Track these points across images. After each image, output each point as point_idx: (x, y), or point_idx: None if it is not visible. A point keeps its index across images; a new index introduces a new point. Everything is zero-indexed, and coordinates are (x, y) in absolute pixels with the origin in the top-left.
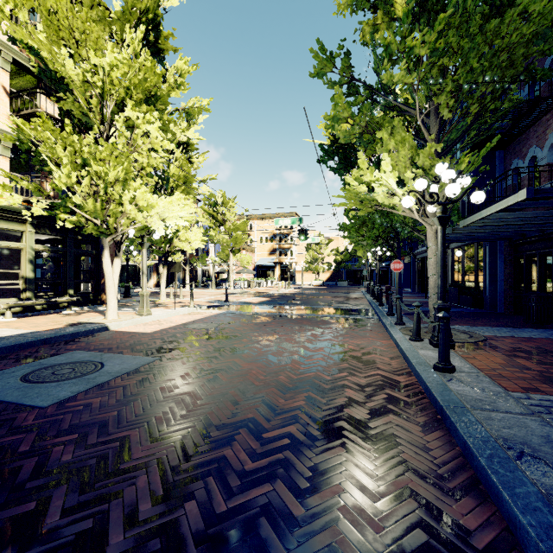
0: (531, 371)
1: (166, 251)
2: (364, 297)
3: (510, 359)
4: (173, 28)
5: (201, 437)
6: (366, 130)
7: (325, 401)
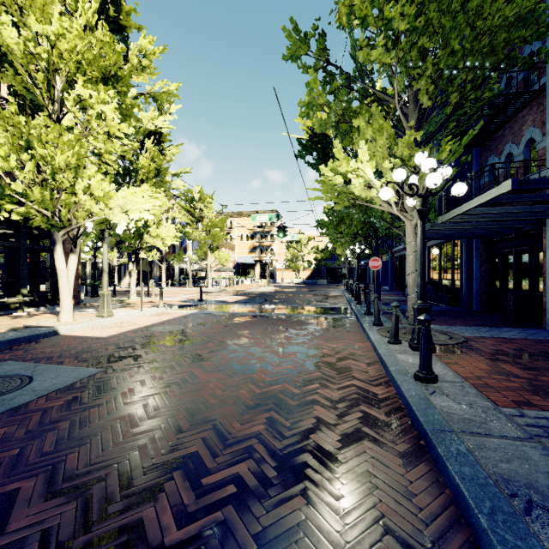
0: (518, 378)
1: (136, 247)
2: (343, 295)
3: (494, 364)
4: (135, 3)
5: (119, 487)
6: (343, 118)
7: (289, 424)
